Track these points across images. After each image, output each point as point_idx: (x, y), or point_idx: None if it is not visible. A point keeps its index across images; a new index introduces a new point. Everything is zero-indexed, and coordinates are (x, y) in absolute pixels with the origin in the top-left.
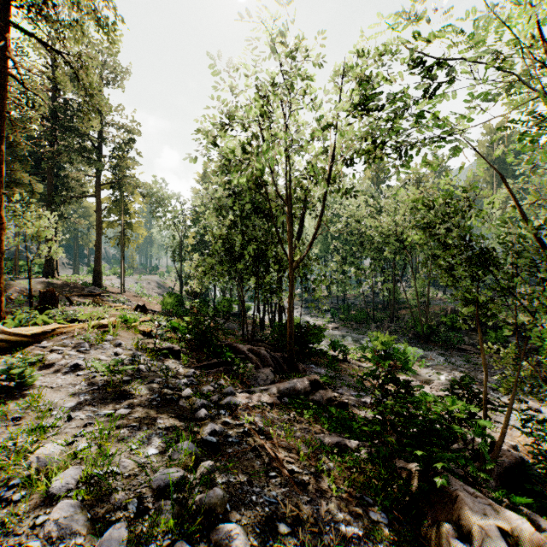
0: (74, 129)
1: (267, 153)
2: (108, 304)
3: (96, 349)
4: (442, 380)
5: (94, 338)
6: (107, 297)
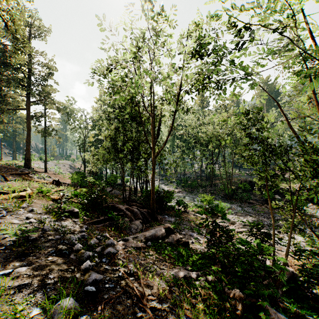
0: (11, 64)
1: (138, 81)
2: (33, 180)
3: (12, 214)
4: (241, 222)
5: (12, 206)
6: (33, 175)
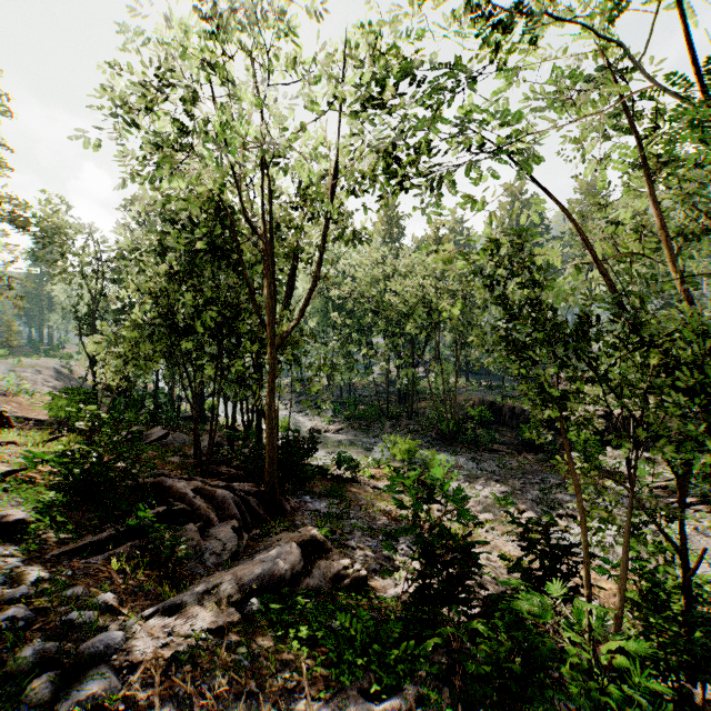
0: None
1: (224, 134)
2: None
3: None
4: (479, 497)
5: None
6: None
